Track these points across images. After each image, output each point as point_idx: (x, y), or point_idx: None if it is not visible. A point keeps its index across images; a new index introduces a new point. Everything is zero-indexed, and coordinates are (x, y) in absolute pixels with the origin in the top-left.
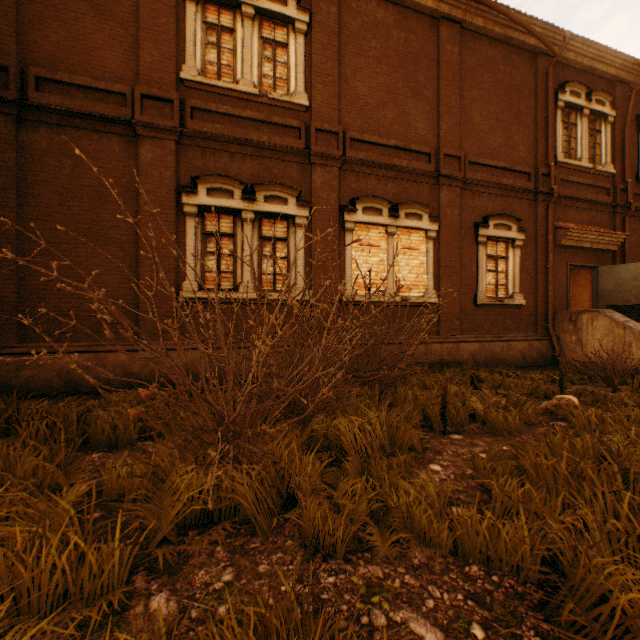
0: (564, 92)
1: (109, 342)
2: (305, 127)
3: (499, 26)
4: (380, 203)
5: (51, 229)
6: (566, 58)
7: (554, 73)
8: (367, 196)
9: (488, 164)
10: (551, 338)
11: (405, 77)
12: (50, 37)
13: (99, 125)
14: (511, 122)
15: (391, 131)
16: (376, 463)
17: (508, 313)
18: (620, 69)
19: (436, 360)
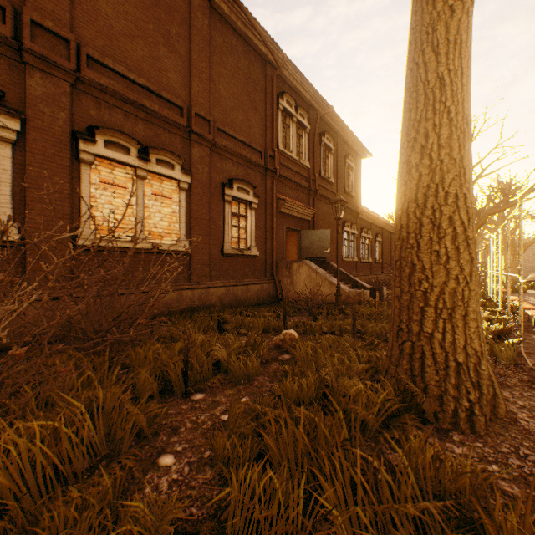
0: (283, 99)
1: None
2: (14, 10)
3: (241, 22)
4: (128, 141)
5: None
6: (284, 74)
7: (277, 82)
8: (111, 128)
9: (233, 135)
10: (276, 281)
11: (157, 21)
12: None
13: None
14: (249, 107)
15: (141, 69)
16: (56, 512)
17: (247, 262)
18: (313, 98)
19: (188, 306)
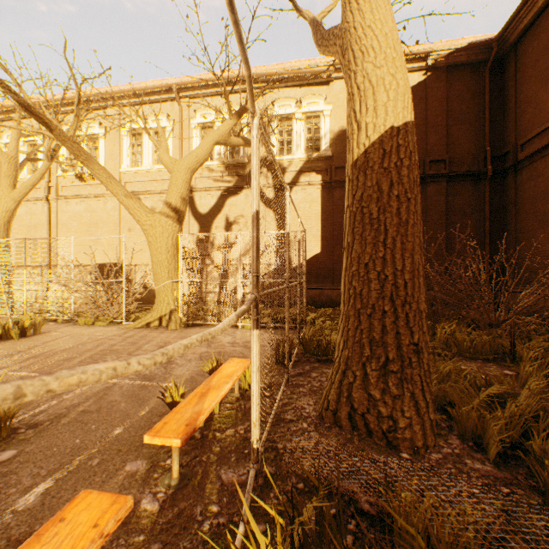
0: None
1: (543, 289)
2: None
3: None
4: None
5: (526, 224)
6: None
7: None
8: None
9: None
10: None
11: None
12: (525, 118)
13: (542, 153)
14: None
15: None
16: None
17: None
18: None
19: None
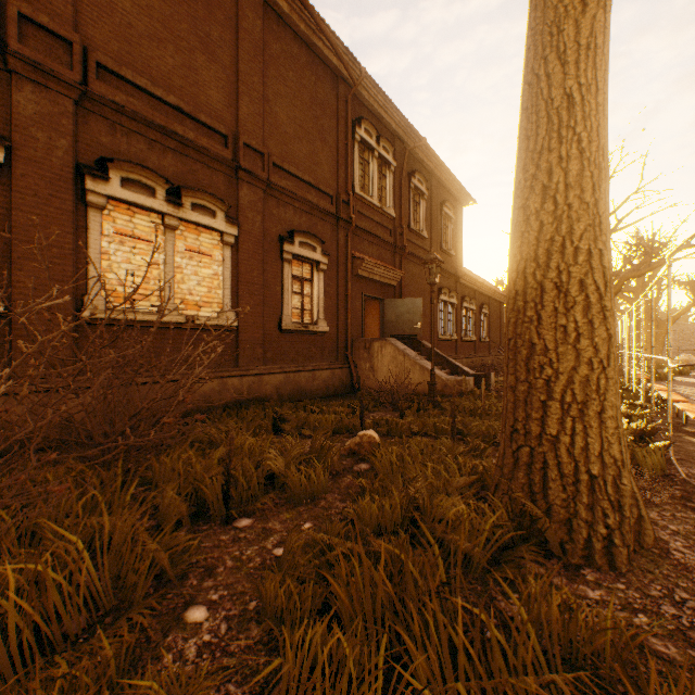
0: (361, 127)
1: None
2: None
3: (305, 25)
4: (153, 179)
5: None
6: (362, 95)
7: (353, 105)
8: (130, 162)
9: (294, 173)
10: (351, 366)
11: (193, 20)
12: None
13: None
14: (316, 137)
15: (172, 84)
16: None
17: (314, 340)
18: (399, 126)
19: (235, 398)
